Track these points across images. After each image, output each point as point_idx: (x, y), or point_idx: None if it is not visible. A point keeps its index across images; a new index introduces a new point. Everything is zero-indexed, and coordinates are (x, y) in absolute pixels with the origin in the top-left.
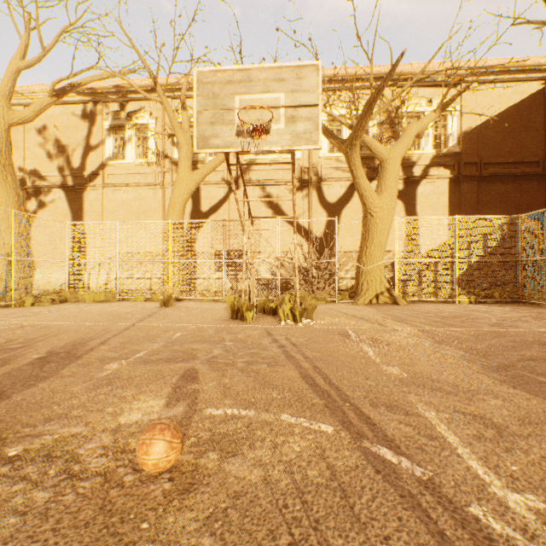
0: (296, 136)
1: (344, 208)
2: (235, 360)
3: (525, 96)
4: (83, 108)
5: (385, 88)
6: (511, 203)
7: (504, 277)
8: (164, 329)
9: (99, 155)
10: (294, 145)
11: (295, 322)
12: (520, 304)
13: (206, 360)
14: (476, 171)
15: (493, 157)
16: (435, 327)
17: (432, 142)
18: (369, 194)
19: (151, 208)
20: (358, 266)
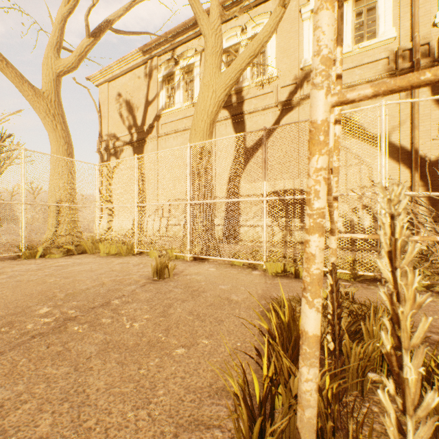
0: None
1: None
2: None
3: None
4: (143, 69)
5: None
6: None
7: None
8: None
9: (154, 108)
10: None
11: None
12: None
13: None
14: None
15: None
16: None
17: None
18: None
19: None
20: None
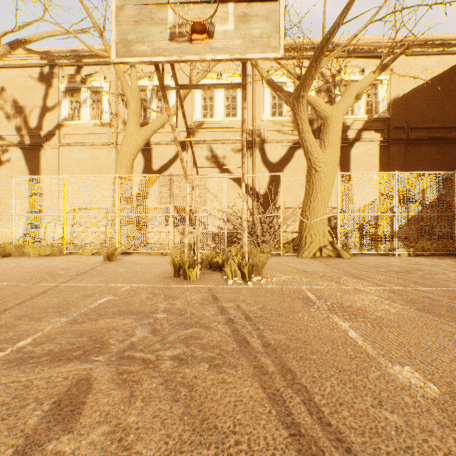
0: (249, 41)
1: (285, 168)
2: (161, 353)
3: (446, 68)
4: (40, 71)
5: (339, 27)
6: (434, 164)
7: (441, 231)
8: (89, 292)
9: (55, 116)
10: (247, 52)
11: (244, 280)
12: (455, 256)
13: (116, 354)
14: (404, 134)
15: (418, 122)
16: (400, 285)
17: (365, 108)
18: (314, 148)
19: (105, 166)
20: (302, 220)
